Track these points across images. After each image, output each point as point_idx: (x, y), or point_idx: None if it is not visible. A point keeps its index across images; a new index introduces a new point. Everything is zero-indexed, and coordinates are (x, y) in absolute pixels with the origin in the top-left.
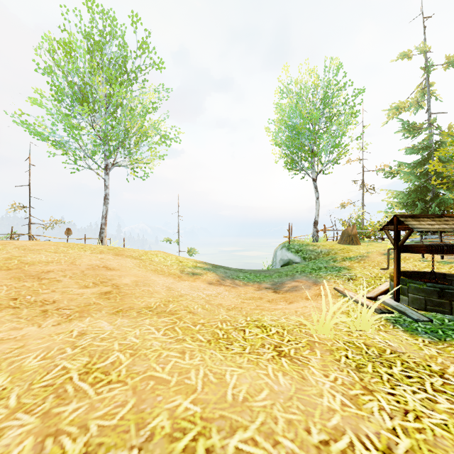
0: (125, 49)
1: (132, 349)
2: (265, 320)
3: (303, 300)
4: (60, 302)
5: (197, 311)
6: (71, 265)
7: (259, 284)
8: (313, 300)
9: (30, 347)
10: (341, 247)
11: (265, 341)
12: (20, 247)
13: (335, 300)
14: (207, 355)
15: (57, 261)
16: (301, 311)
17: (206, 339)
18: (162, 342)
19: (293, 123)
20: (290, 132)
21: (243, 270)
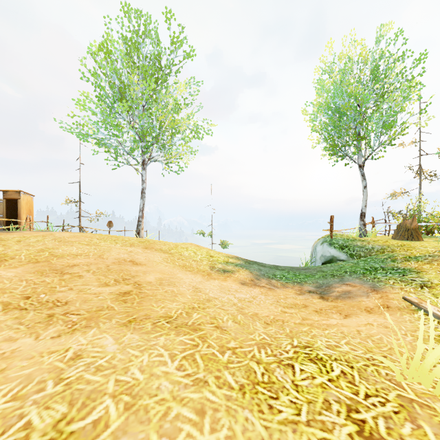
0: (159, 46)
1: (130, 394)
2: (319, 346)
3: (363, 313)
4: (72, 304)
5: (226, 326)
6: (98, 259)
7: (300, 285)
8: (378, 314)
9: (10, 374)
10: (398, 243)
11: (329, 394)
12: (57, 238)
13: (411, 316)
14: (239, 424)
15: (86, 254)
16: (365, 332)
17: (238, 383)
18: (174, 383)
19: (335, 103)
20: (332, 114)
21: (279, 267)
